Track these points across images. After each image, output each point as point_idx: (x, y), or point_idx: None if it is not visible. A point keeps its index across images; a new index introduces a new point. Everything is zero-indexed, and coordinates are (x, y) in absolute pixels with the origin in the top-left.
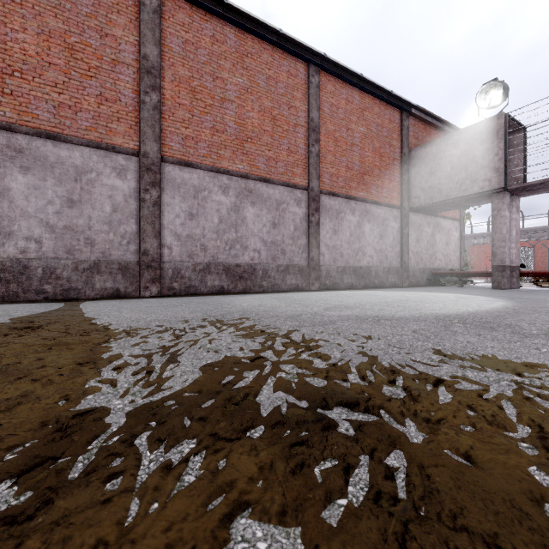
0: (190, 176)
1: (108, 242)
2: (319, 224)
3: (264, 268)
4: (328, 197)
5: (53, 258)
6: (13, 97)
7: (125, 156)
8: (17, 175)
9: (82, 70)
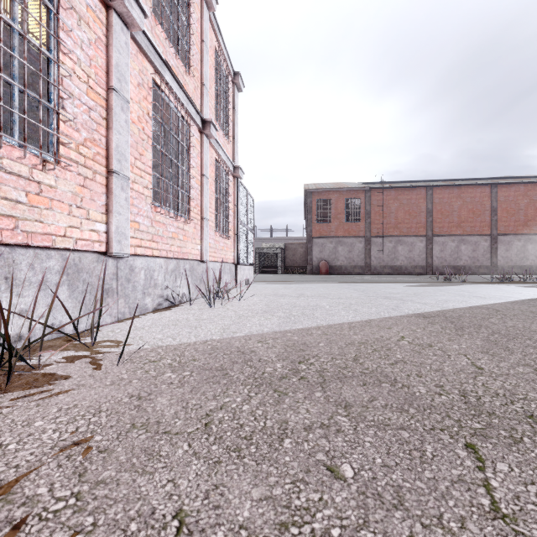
0: (441, 239)
1: (418, 260)
2: (497, 248)
3: (469, 266)
4: (503, 236)
5: (406, 265)
6: (399, 229)
7: (422, 237)
8: (399, 246)
9: (412, 218)
